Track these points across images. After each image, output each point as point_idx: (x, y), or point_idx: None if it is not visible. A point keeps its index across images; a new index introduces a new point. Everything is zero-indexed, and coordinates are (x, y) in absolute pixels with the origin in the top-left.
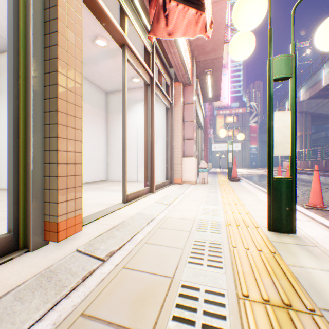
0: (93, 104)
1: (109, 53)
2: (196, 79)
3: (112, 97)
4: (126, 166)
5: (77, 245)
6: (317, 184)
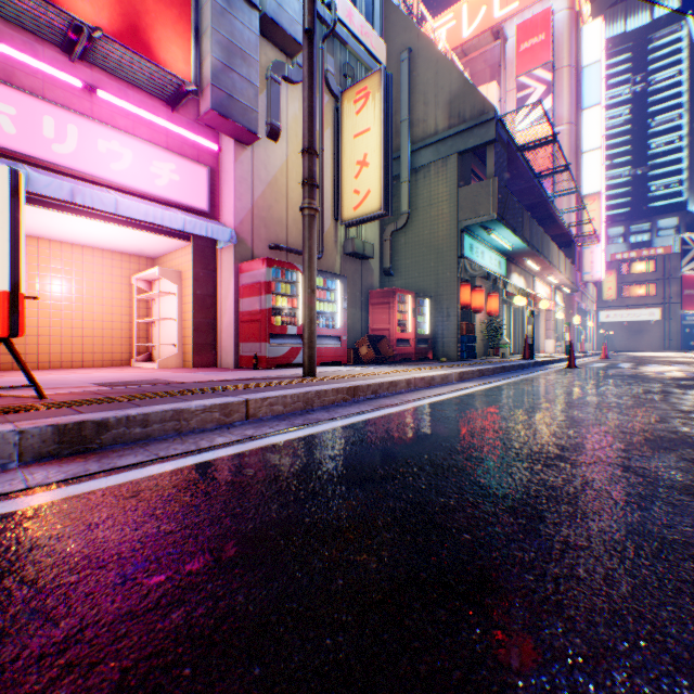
0: None
1: None
2: (554, 289)
3: None
4: None
5: None
6: (602, 350)
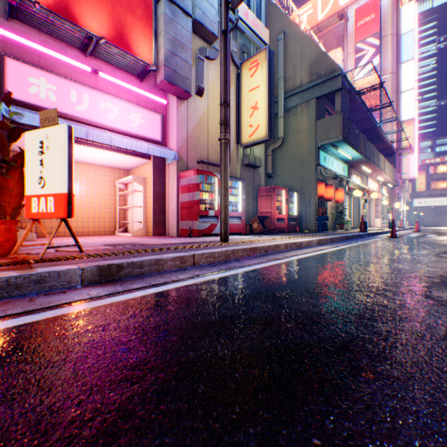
0: None
1: None
2: (381, 184)
3: None
4: None
5: None
6: (415, 226)
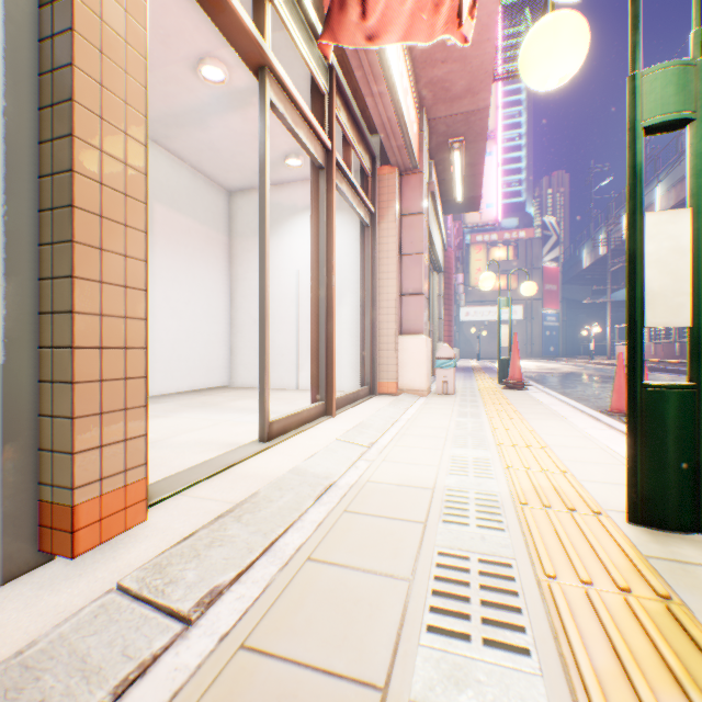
0: (200, 216)
1: (233, 97)
2: (427, 160)
3: (241, 202)
4: (267, 354)
5: (127, 565)
6: None
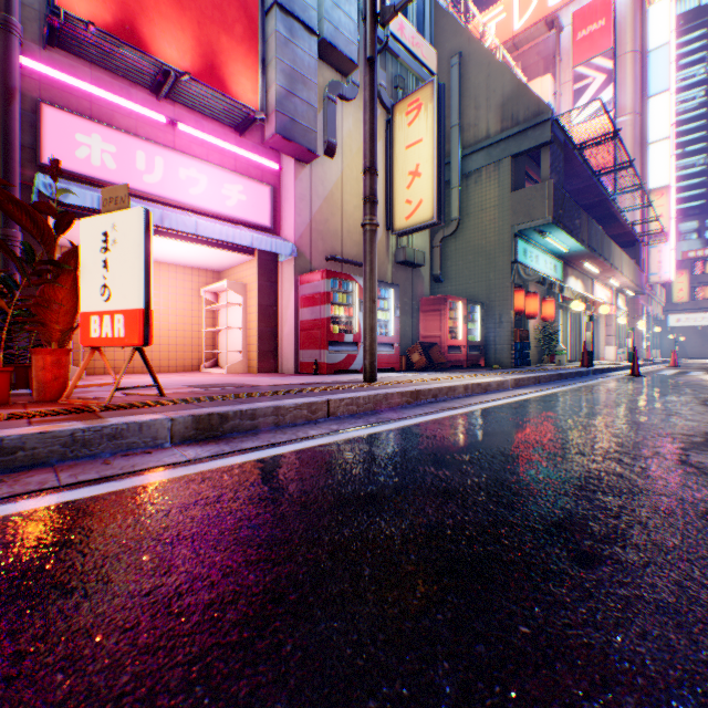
0: None
1: None
2: (615, 292)
3: None
4: None
5: None
6: (670, 357)
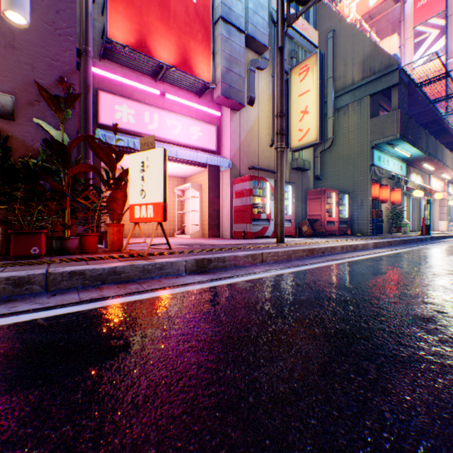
0: None
1: None
2: (446, 182)
3: None
4: None
5: None
6: None
